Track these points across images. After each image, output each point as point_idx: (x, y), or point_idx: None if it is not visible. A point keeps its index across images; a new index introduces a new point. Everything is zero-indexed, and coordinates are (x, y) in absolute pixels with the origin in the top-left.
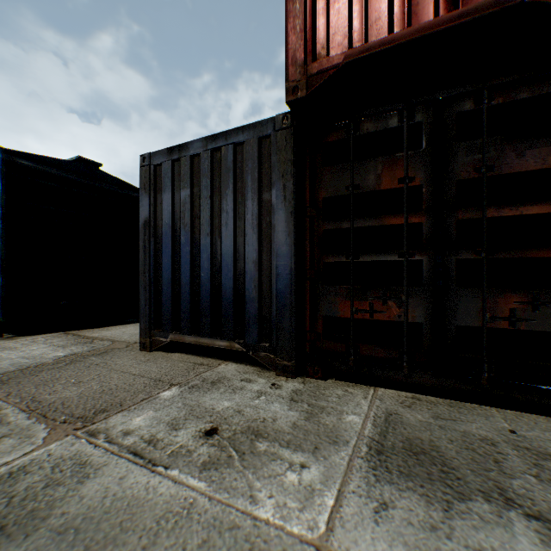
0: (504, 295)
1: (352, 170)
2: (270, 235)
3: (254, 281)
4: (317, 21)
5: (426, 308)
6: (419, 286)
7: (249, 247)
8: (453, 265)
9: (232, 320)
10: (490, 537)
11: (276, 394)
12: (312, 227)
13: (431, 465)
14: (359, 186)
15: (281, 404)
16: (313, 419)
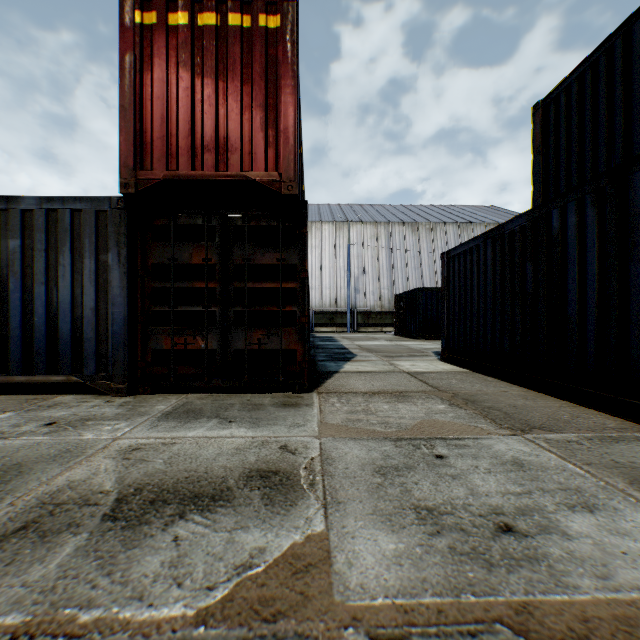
0: (256, 331)
1: (173, 248)
2: (108, 288)
3: (93, 325)
4: (144, 141)
5: (219, 340)
6: (215, 326)
7: (87, 297)
8: (232, 314)
9: (71, 358)
10: (198, 425)
11: (109, 405)
12: (143, 285)
13: (193, 414)
14: (178, 259)
15: (111, 408)
16: (133, 410)
